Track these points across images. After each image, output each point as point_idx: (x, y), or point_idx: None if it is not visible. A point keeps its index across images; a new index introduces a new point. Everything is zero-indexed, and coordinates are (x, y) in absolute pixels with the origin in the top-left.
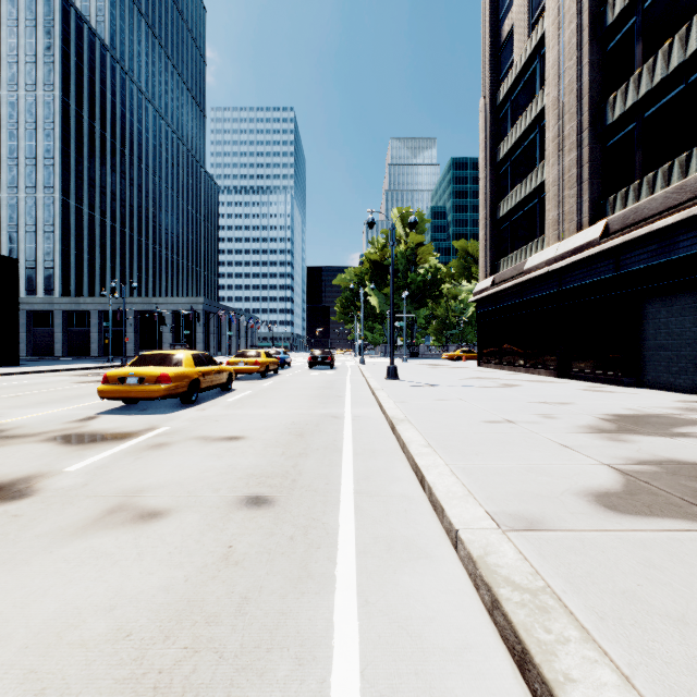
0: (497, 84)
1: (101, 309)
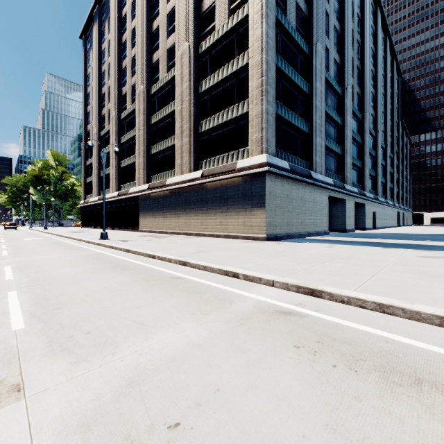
0: (87, 141)
1: None
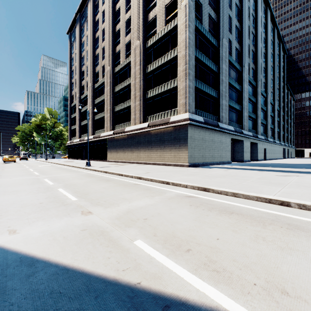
0: (71, 102)
1: None
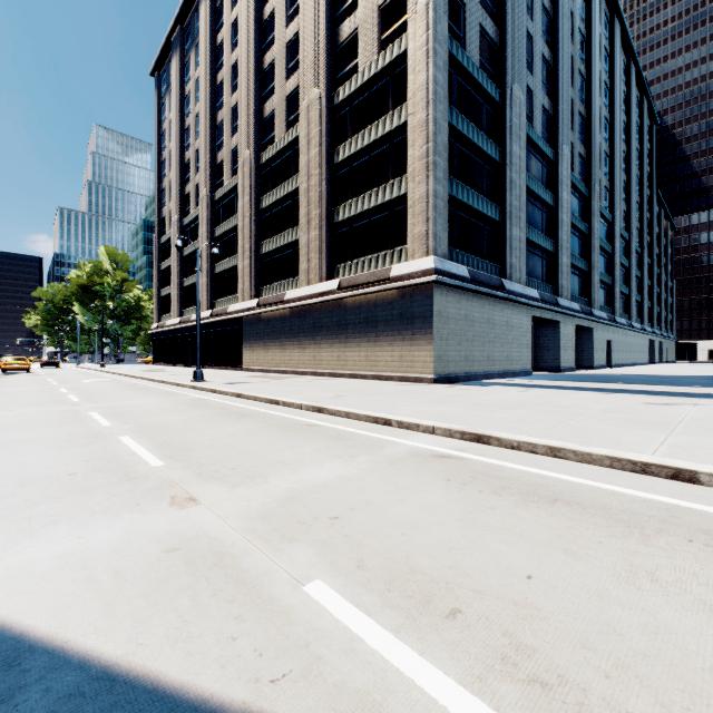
0: (162, 233)
1: None
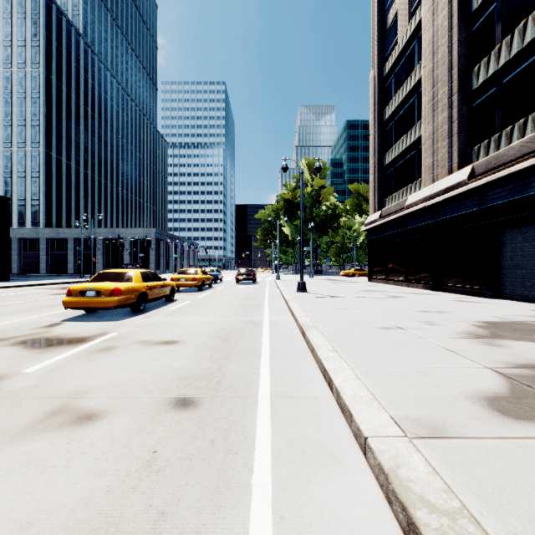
0: (383, 60)
1: (76, 237)
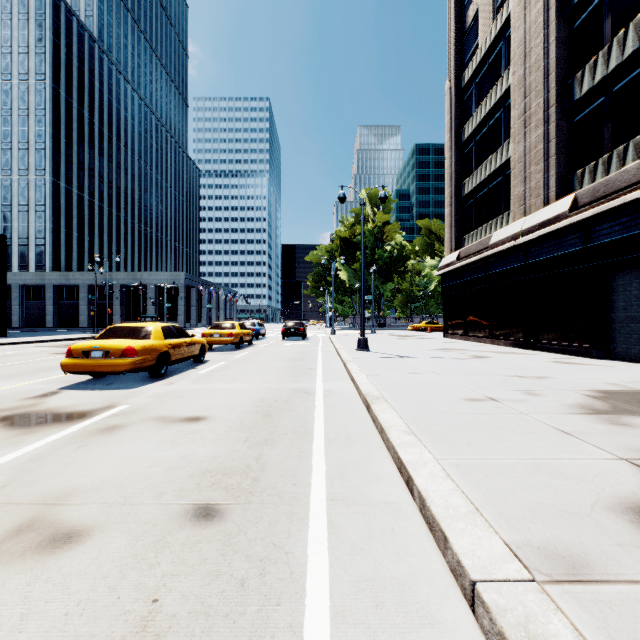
0: (461, 68)
1: (89, 284)
